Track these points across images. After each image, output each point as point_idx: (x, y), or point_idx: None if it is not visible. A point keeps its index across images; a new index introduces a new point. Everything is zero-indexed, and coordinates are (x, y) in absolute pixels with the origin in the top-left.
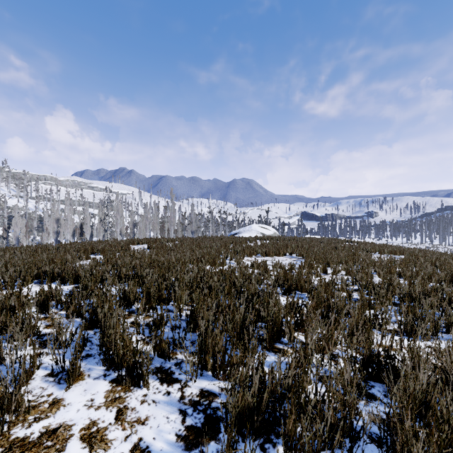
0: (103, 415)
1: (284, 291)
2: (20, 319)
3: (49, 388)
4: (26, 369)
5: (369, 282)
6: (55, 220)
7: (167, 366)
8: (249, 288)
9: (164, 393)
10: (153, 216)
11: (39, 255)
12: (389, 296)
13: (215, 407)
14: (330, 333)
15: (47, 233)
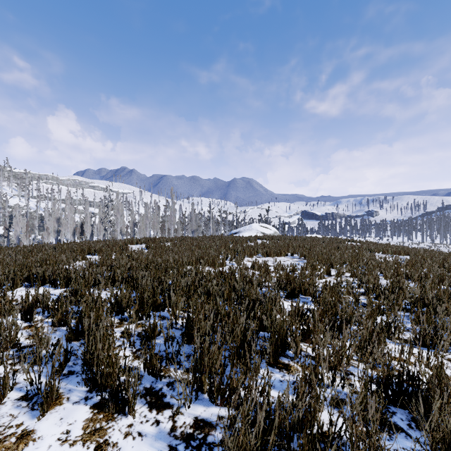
0: None
1: (286, 294)
2: None
3: (19, 416)
4: None
5: (376, 285)
6: (56, 219)
7: (158, 386)
8: (250, 293)
9: (152, 423)
10: (153, 215)
11: (33, 255)
12: (399, 301)
13: (211, 442)
14: (343, 350)
15: (47, 232)
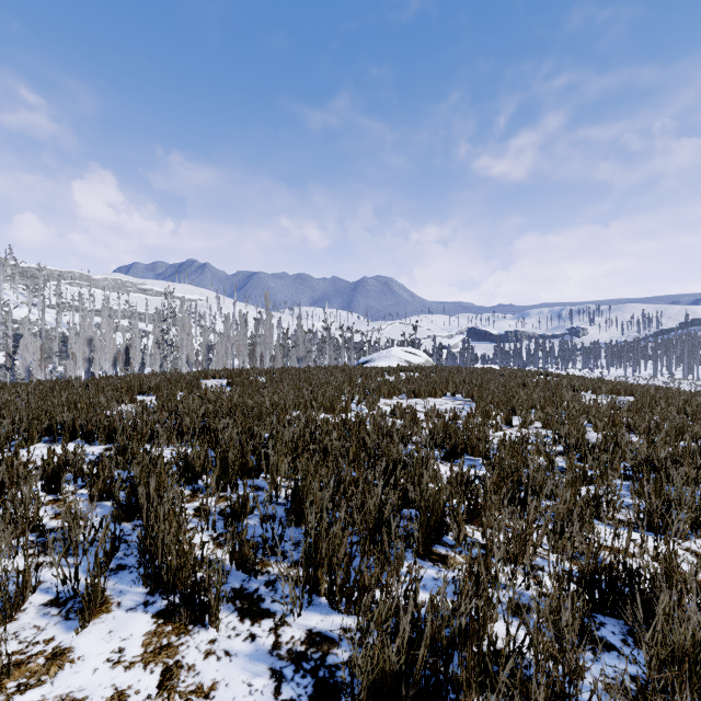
0: (138, 680)
1: (444, 454)
2: (7, 506)
3: (48, 629)
4: (14, 592)
5: (581, 440)
6: (86, 341)
7: (252, 586)
8: (389, 451)
9: (245, 638)
10: (238, 334)
11: (55, 396)
12: (616, 464)
13: (333, 664)
14: (527, 532)
15: (73, 360)
